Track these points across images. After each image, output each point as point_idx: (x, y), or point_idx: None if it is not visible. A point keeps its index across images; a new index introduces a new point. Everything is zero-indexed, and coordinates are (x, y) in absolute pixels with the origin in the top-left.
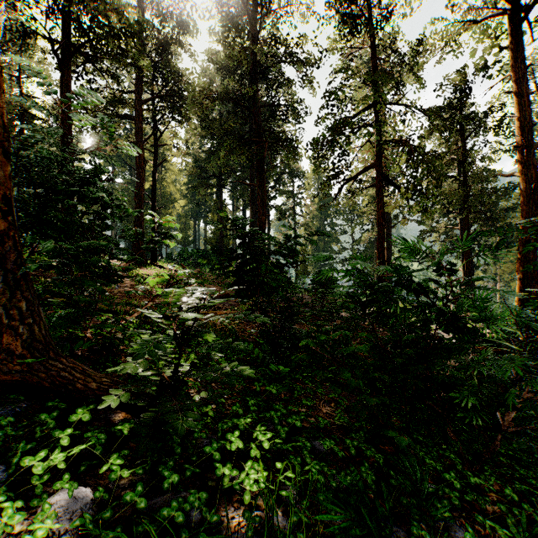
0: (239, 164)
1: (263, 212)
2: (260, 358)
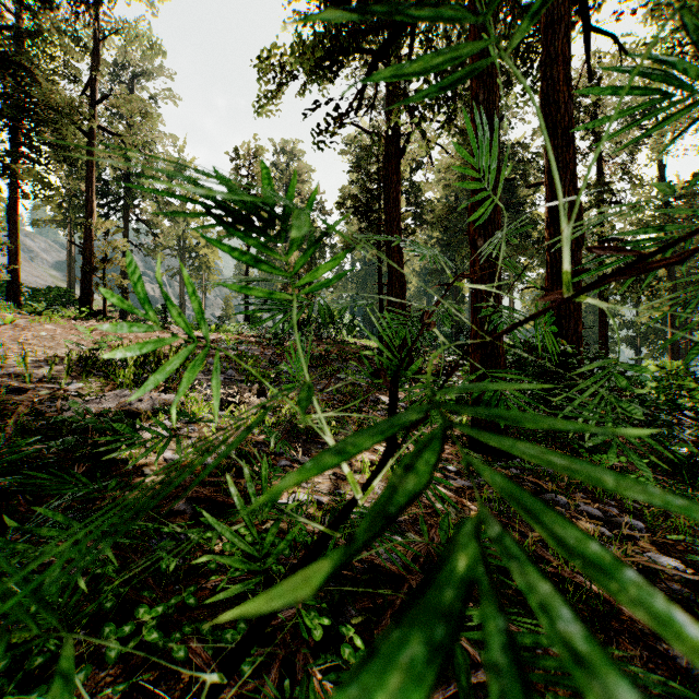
0: None
1: None
2: None
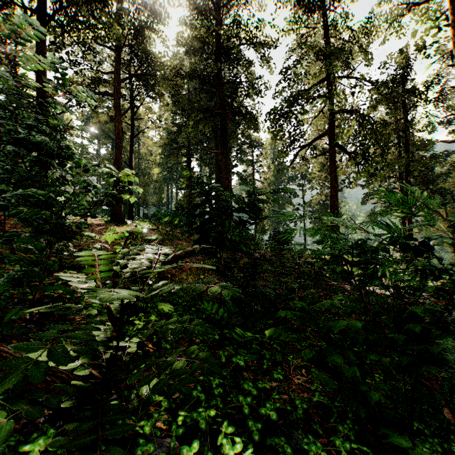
0: (206, 136)
1: (226, 176)
2: (225, 319)
